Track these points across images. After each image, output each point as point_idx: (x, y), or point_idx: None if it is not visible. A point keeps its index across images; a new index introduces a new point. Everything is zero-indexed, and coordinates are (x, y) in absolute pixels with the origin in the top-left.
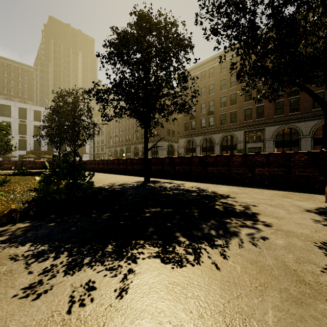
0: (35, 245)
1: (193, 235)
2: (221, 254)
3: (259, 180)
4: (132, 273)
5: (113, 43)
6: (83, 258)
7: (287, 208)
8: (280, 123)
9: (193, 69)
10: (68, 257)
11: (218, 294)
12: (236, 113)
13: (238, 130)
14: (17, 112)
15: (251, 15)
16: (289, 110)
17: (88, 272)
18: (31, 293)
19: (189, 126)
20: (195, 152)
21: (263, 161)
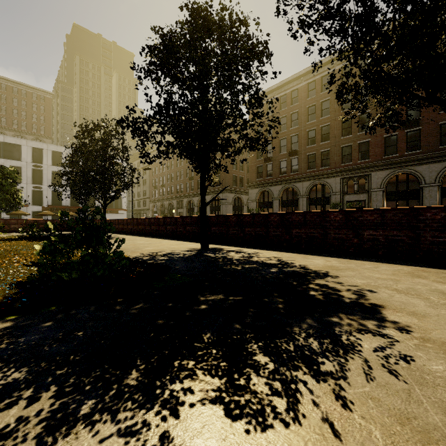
0: (5, 369)
1: (281, 350)
2: (336, 395)
3: (370, 249)
4: (167, 445)
5: (155, 47)
6: (81, 401)
7: (426, 296)
8: (393, 167)
9: (269, 93)
10: (54, 400)
11: None
12: (329, 153)
13: (333, 177)
14: (30, 154)
15: None
16: (405, 148)
17: (83, 439)
18: None
19: (263, 172)
20: (272, 207)
21: (376, 221)
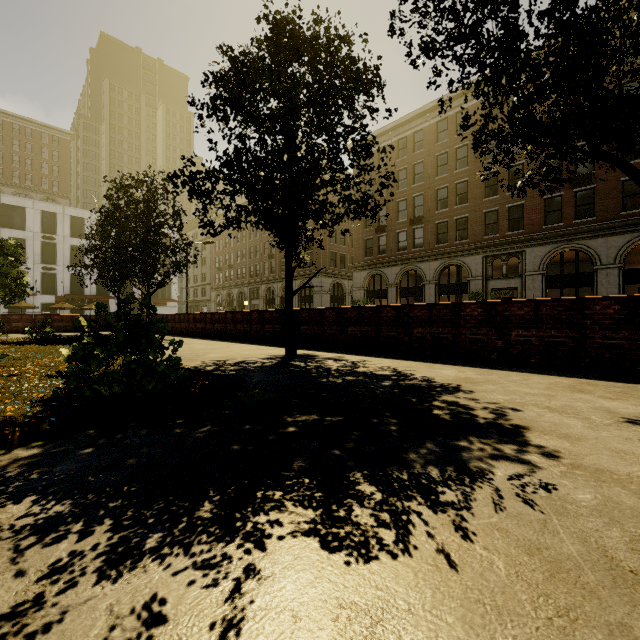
0: (43, 501)
1: (391, 479)
2: (456, 526)
3: (519, 355)
4: (253, 577)
5: (222, 76)
6: (145, 535)
7: (585, 416)
8: (556, 241)
9: (383, 135)
10: (111, 533)
11: (459, 638)
12: (467, 221)
13: (472, 254)
14: (38, 220)
15: (508, 9)
16: (574, 214)
17: (153, 572)
18: (11, 632)
19: (374, 248)
20: (387, 297)
21: (528, 316)
